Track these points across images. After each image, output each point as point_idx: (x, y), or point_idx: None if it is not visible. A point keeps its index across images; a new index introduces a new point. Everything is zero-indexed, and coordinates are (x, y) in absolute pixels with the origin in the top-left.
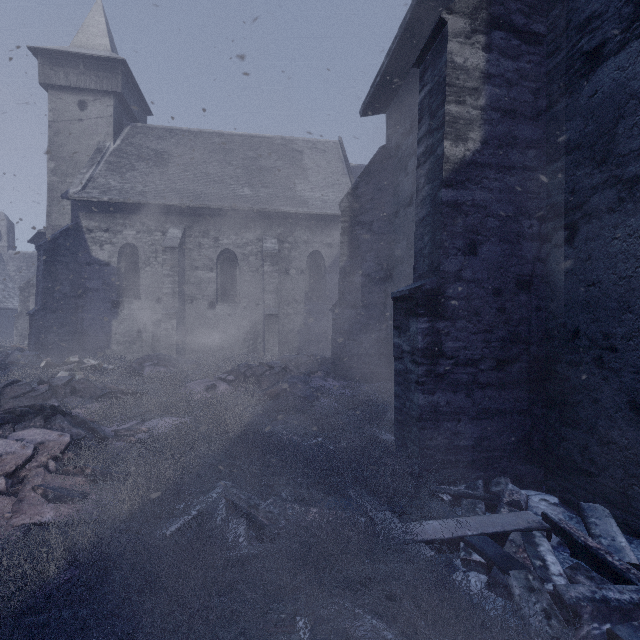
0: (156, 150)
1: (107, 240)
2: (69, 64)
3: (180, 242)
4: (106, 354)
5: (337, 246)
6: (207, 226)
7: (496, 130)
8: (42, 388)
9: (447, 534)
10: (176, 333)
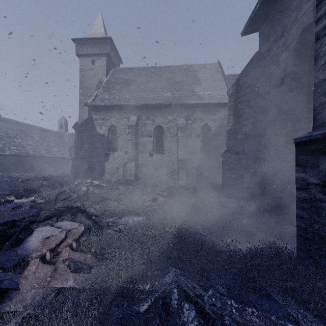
0: (124, 79)
1: (103, 124)
2: (87, 43)
3: (136, 123)
4: (103, 178)
5: (218, 120)
6: (149, 114)
7: None
8: (74, 196)
9: None
10: (134, 169)
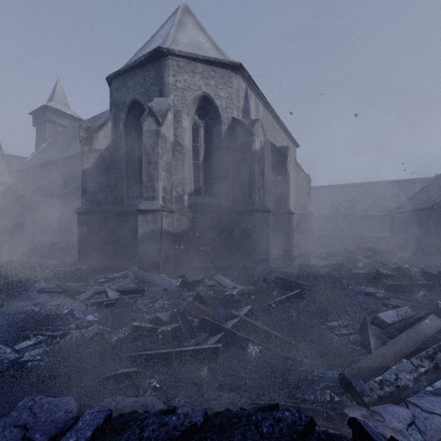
0: None
1: None
2: None
3: None
4: None
5: None
6: None
7: None
8: None
9: None
10: None
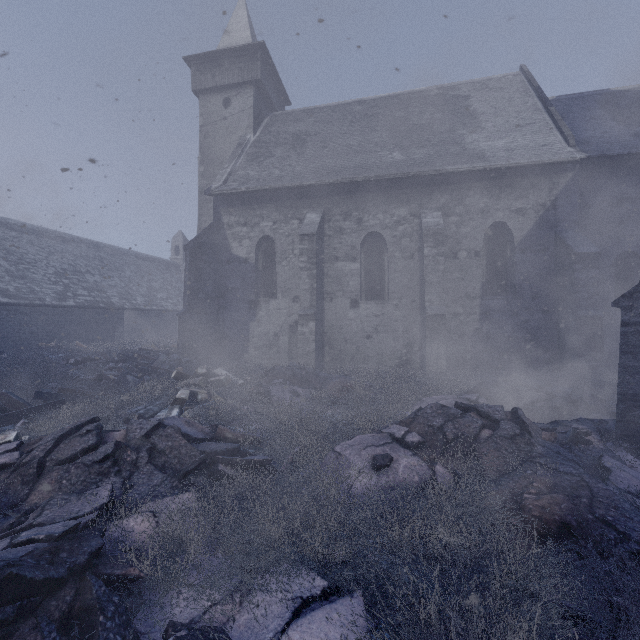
0: (293, 133)
1: (245, 235)
2: (215, 64)
3: (318, 228)
4: (244, 359)
5: (534, 211)
6: (349, 206)
7: None
8: (104, 447)
9: None
10: (314, 338)
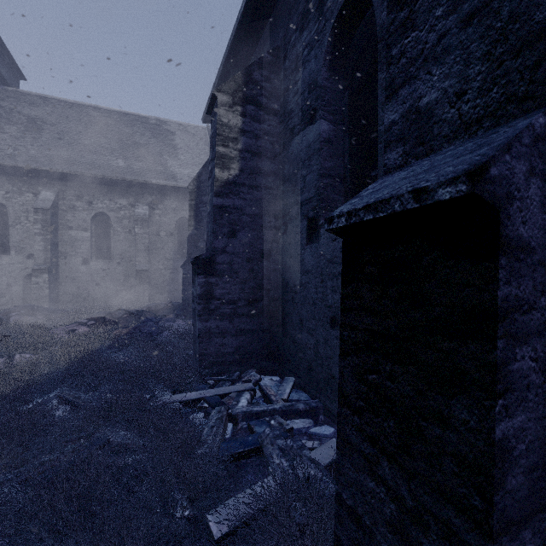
0: (28, 116)
1: None
2: None
3: (53, 204)
4: None
5: None
6: (81, 191)
7: (249, 164)
8: None
9: (195, 397)
10: (48, 286)
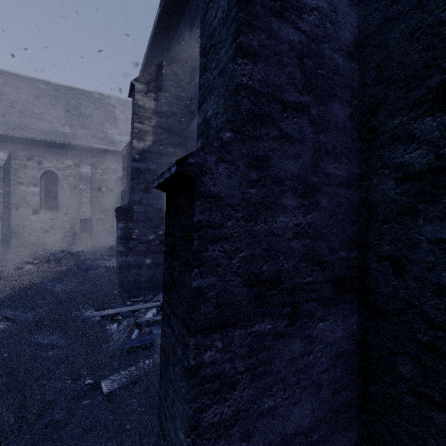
0: None
1: None
2: None
3: (5, 163)
4: None
5: None
6: (31, 152)
7: (160, 137)
8: None
9: (113, 312)
10: (1, 233)
